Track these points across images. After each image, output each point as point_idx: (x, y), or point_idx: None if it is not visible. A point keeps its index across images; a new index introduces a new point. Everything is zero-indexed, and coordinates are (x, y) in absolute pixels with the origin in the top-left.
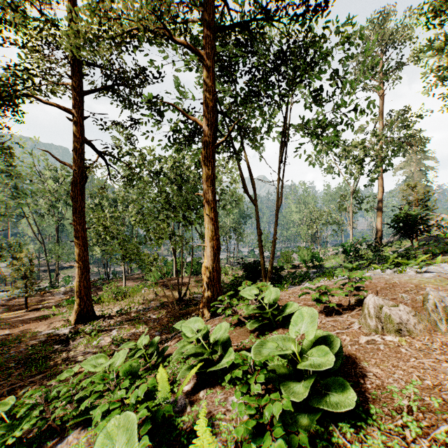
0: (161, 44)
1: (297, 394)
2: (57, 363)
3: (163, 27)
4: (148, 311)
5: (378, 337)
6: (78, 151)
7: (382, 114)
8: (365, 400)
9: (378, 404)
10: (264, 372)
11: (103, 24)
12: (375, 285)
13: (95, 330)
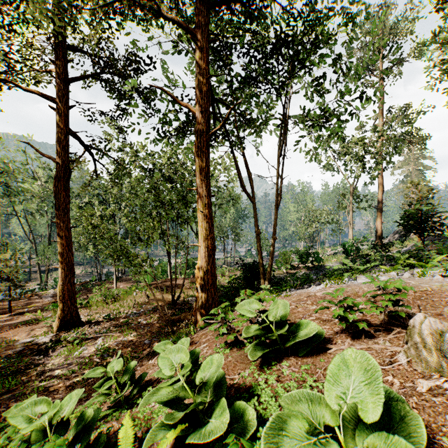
0: (151, 25)
1: None
2: (31, 379)
3: None
4: (138, 316)
5: (445, 383)
6: (61, 143)
7: (382, 111)
8: None
9: None
10: None
11: None
12: None
13: (79, 338)
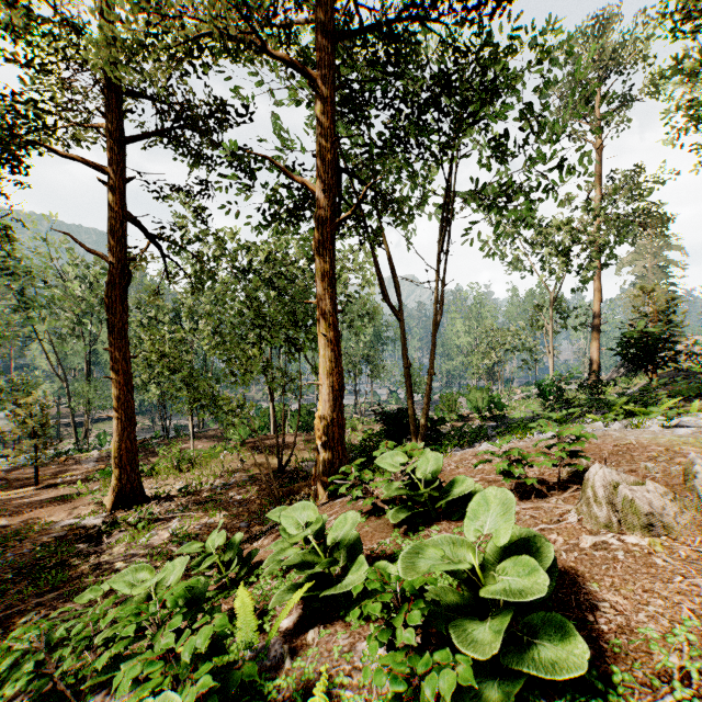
0: (249, 62)
1: (481, 647)
2: (82, 573)
3: (252, 32)
4: (229, 489)
5: (612, 538)
6: (118, 233)
7: (600, 177)
8: (599, 655)
9: (624, 663)
10: (421, 606)
11: (154, 26)
12: (598, 448)
13: (144, 519)
